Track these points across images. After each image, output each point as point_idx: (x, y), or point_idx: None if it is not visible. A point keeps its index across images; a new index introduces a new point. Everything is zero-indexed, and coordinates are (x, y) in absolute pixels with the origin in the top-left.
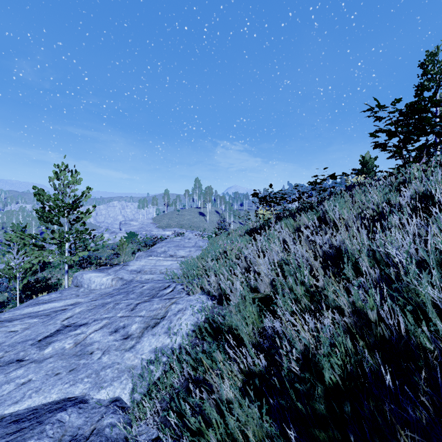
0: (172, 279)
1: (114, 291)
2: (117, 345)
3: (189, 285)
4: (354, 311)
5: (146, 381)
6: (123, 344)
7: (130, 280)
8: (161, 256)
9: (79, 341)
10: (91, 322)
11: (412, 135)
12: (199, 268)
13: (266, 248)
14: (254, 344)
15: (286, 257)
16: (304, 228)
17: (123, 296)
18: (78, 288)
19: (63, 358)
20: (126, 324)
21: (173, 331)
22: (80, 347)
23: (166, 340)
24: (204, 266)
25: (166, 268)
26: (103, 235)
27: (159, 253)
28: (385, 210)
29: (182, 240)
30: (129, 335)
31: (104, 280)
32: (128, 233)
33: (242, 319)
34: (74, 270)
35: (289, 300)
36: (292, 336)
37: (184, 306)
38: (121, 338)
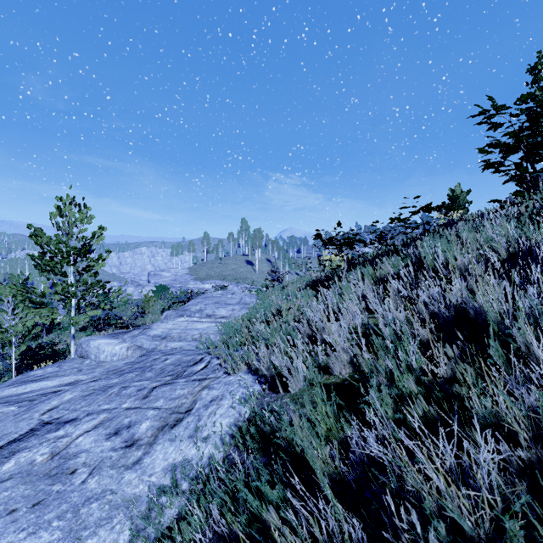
0: (206, 349)
1: (125, 367)
2: (115, 458)
3: (229, 360)
4: (536, 435)
5: (153, 526)
6: (125, 456)
7: (151, 350)
8: (195, 316)
9: (59, 450)
10: (82, 418)
11: (541, 149)
12: (244, 335)
13: (338, 307)
14: (332, 476)
15: (368, 320)
16: (391, 279)
17: (136, 375)
18: (83, 359)
19: (28, 480)
20: (132, 421)
21: (201, 437)
22: (58, 461)
23: (189, 451)
24: (250, 330)
25: (200, 333)
26: (127, 289)
27: (193, 312)
28: (524, 250)
29: (224, 295)
30: (135, 441)
31: (117, 348)
32: (157, 286)
33: (310, 426)
34: (89, 333)
35: (389, 396)
36: (417, 487)
37: (221, 392)
38: (122, 445)
